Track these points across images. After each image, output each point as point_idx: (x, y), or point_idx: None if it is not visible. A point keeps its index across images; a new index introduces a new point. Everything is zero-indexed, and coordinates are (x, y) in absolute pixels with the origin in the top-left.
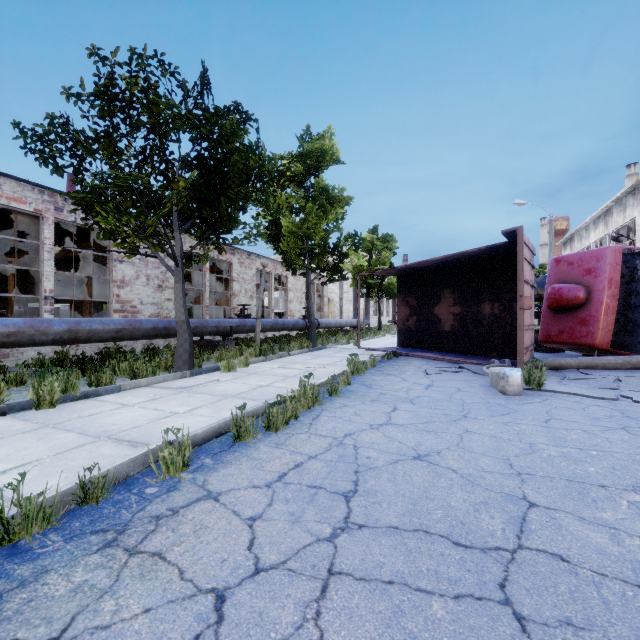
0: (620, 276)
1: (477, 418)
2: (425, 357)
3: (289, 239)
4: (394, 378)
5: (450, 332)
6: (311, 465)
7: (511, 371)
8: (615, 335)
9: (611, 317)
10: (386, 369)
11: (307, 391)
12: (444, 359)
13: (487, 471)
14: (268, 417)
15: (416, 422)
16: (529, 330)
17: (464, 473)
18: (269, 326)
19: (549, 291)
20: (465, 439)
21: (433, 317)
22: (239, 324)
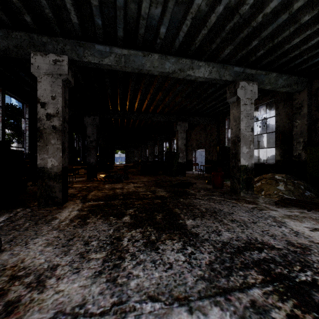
0: None
1: None
2: None
3: None
4: None
5: None
6: None
7: None
8: None
9: None
10: None
11: None
12: None
13: None
14: None
15: None
16: None
17: None
18: None
19: None
20: None
21: None
22: None
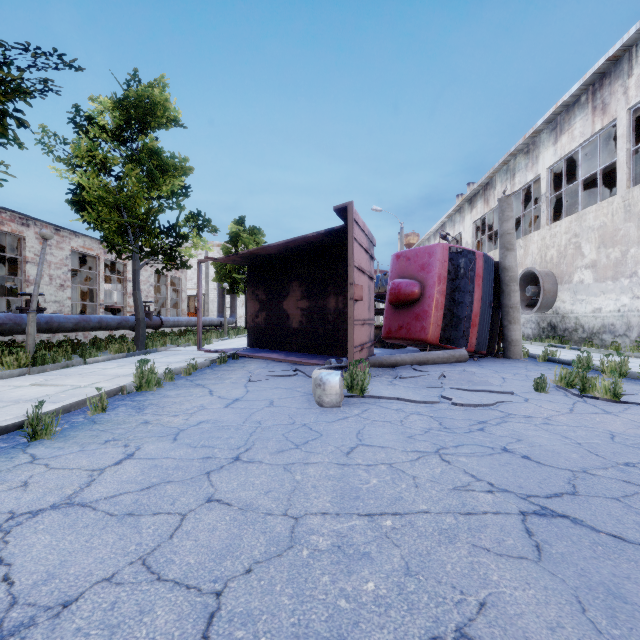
0: (448, 273)
1: (252, 460)
2: (267, 358)
3: (101, 208)
4: (198, 391)
5: (298, 329)
6: None
7: (329, 376)
8: (444, 330)
9: (440, 312)
10: (203, 377)
11: None
12: (285, 360)
13: None
14: None
15: (129, 490)
16: (367, 325)
17: None
18: (71, 324)
19: (390, 286)
20: (182, 530)
21: (282, 313)
22: (5, 321)
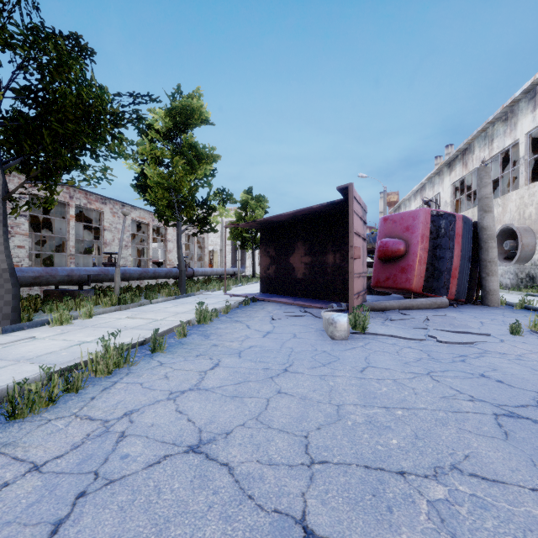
0: (429, 233)
1: (297, 372)
2: (279, 302)
3: (157, 190)
4: (239, 325)
5: (302, 279)
6: (14, 490)
7: (339, 317)
8: (426, 281)
9: (423, 266)
10: (237, 315)
11: (110, 352)
12: (294, 304)
13: (273, 464)
14: (13, 400)
15: (228, 383)
16: (361, 277)
17: (241, 473)
18: (137, 274)
19: (379, 244)
20: (270, 406)
21: (289, 266)
22: (99, 273)
